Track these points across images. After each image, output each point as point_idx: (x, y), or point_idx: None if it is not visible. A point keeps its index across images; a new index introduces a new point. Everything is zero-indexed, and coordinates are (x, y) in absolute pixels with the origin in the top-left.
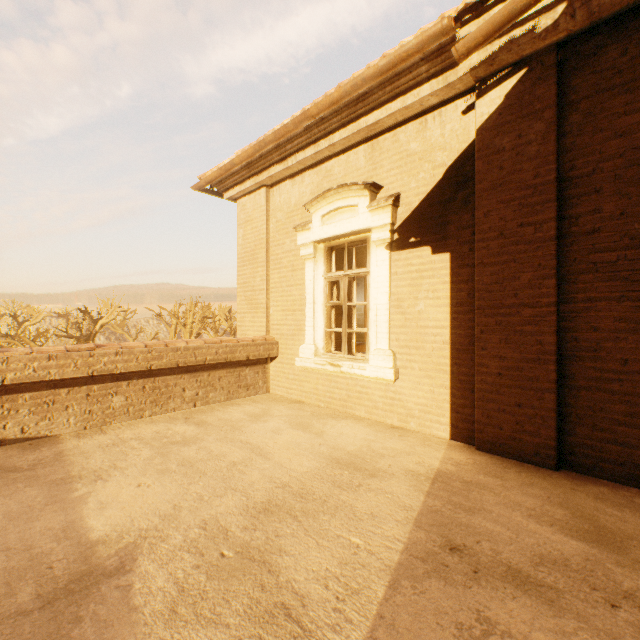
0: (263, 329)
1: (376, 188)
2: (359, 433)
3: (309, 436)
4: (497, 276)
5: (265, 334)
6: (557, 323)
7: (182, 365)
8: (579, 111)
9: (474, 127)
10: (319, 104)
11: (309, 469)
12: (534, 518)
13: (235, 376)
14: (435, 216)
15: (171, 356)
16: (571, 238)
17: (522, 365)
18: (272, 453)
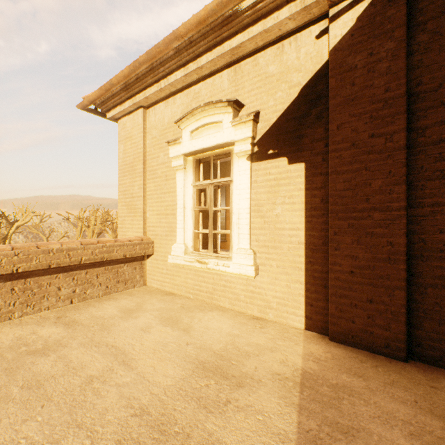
0: (140, 230)
1: (238, 106)
2: (224, 327)
3: (177, 333)
4: (349, 183)
5: (142, 235)
6: (407, 226)
7: (55, 266)
8: (426, 31)
9: (327, 50)
10: (187, 23)
11: (173, 381)
12: (417, 439)
13: (113, 272)
14: (291, 130)
15: (42, 258)
16: (418, 148)
17: (373, 264)
18: (136, 360)
